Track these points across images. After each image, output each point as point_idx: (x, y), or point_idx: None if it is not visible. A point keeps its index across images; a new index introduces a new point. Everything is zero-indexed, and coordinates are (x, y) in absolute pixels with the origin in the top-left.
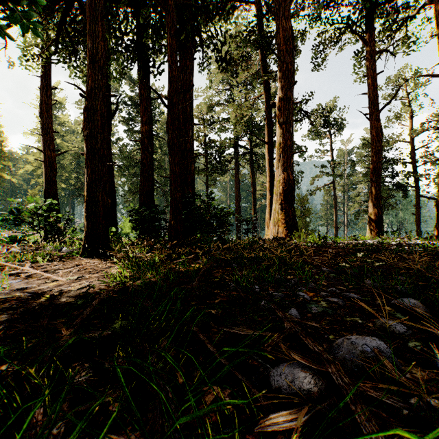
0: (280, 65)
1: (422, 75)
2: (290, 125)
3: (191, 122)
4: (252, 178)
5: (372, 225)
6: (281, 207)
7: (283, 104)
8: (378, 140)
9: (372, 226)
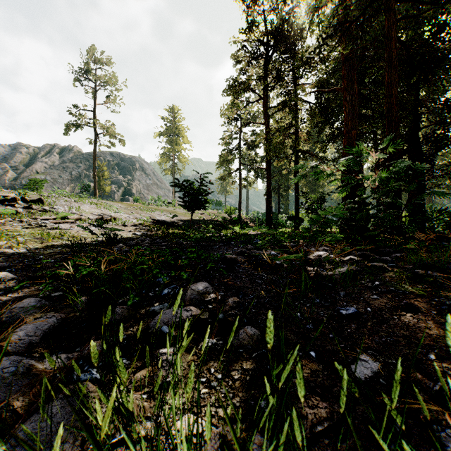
0: None
1: None
2: None
3: None
4: None
5: None
6: None
7: None
8: None
9: None
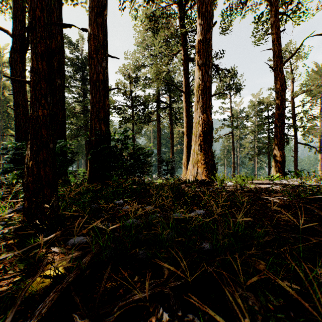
0: (200, 7)
1: (319, 34)
2: (209, 67)
3: (105, 52)
4: (170, 127)
5: (277, 165)
6: (200, 148)
7: (202, 46)
8: (282, 90)
9: (277, 166)
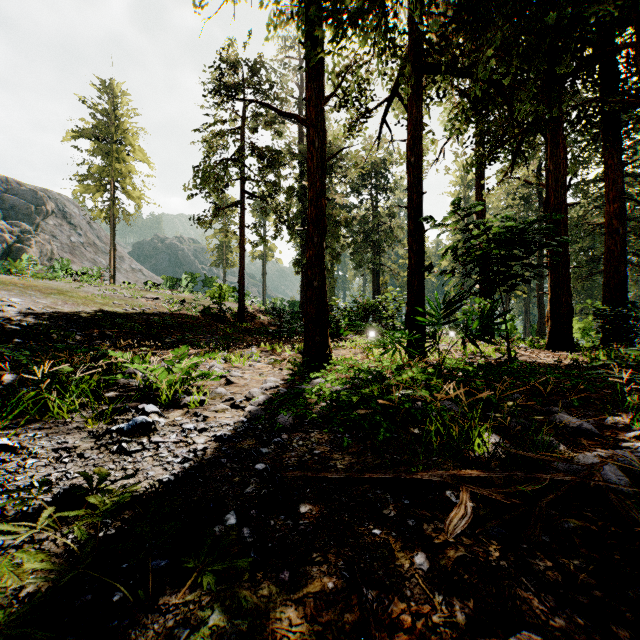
0: None
1: None
2: None
3: None
4: None
5: None
6: None
7: None
8: None
9: None
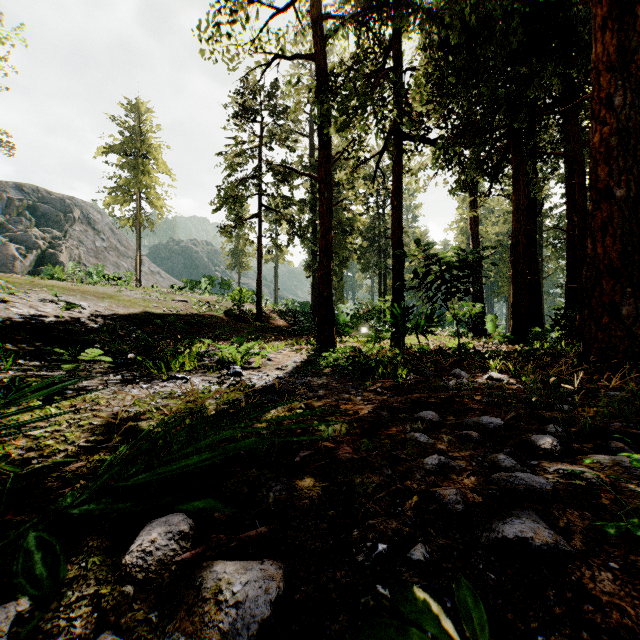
0: None
1: None
2: None
3: None
4: None
5: None
6: None
7: None
8: None
9: None
